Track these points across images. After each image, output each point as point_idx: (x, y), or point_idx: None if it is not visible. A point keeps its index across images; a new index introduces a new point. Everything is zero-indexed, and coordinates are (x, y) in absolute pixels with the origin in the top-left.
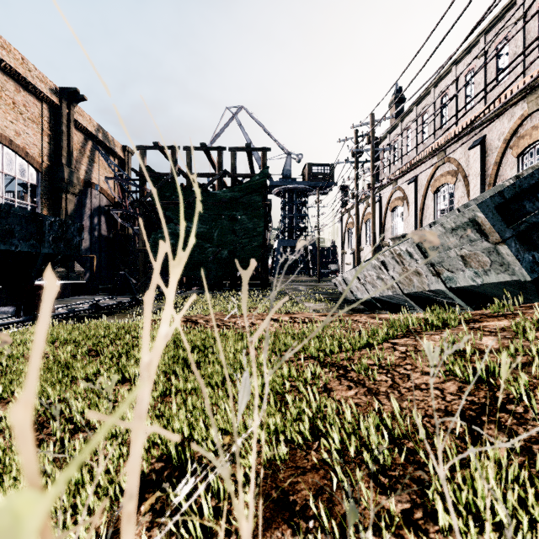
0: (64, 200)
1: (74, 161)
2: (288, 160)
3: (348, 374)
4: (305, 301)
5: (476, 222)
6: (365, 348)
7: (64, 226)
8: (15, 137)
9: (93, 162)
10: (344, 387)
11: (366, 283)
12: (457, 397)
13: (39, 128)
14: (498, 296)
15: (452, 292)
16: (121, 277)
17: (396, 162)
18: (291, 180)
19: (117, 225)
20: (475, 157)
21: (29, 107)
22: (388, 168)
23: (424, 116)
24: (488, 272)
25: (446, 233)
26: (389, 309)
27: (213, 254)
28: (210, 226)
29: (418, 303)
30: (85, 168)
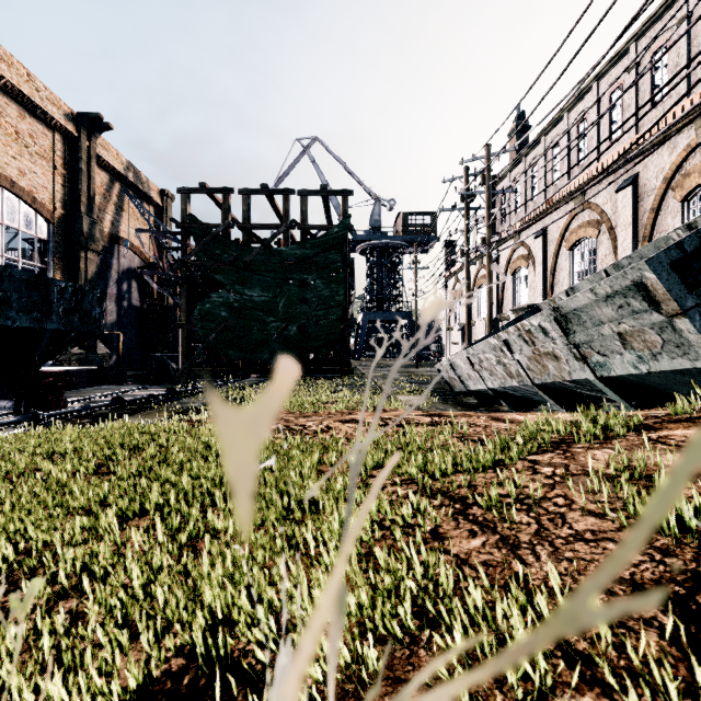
0: (83, 259)
1: (96, 209)
2: (376, 207)
3: (468, 510)
4: (399, 394)
5: (642, 286)
6: (491, 468)
7: (79, 293)
8: (19, 178)
9: (121, 210)
10: (463, 533)
11: (482, 369)
12: (648, 557)
13: (50, 166)
14: (668, 389)
15: (604, 383)
16: (158, 361)
17: (518, 210)
18: (381, 234)
19: (153, 292)
20: (624, 202)
21: (38, 138)
22: (508, 218)
23: (556, 149)
24: (659, 356)
25: (598, 302)
26: (512, 404)
27: (278, 331)
28: (273, 294)
29: (553, 397)
30: (111, 218)
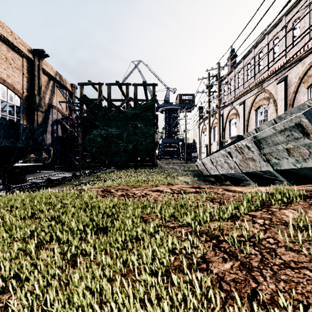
0: (36, 115)
1: (42, 92)
2: (168, 92)
3: (220, 244)
4: (178, 176)
5: (300, 126)
6: (230, 218)
7: (32, 130)
8: (7, 78)
9: (53, 93)
10: (219, 259)
11: (217, 165)
12: None
13: (21, 73)
14: (309, 176)
15: (277, 172)
16: (69, 161)
17: (231, 93)
18: (170, 104)
19: (67, 130)
20: (281, 89)
21: (15, 60)
22: (227, 96)
23: (248, 65)
24: (307, 160)
25: (276, 133)
26: (231, 181)
27: (123, 147)
28: (121, 131)
29: (251, 178)
30: (49, 96)
